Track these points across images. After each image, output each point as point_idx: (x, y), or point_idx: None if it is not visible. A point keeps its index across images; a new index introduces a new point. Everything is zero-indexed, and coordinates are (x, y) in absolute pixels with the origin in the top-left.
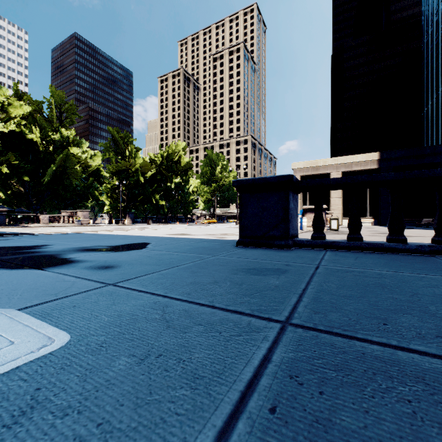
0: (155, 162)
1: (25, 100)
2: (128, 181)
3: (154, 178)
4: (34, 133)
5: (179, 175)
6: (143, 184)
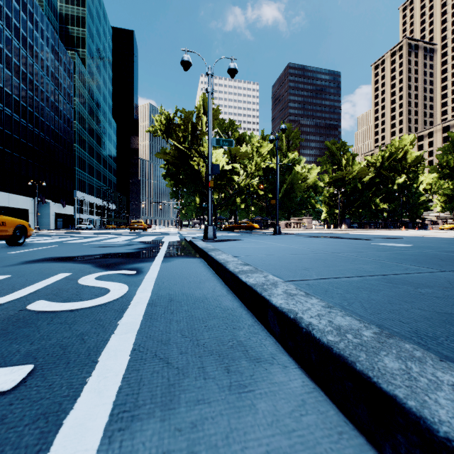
0: (374, 165)
1: (267, 140)
2: (344, 189)
3: (372, 181)
4: (271, 162)
5: (403, 174)
6: (360, 190)
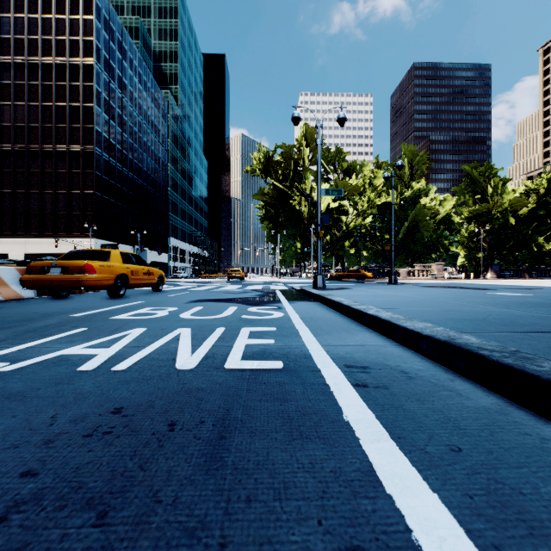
0: (535, 192)
1: (383, 168)
2: (490, 225)
3: (532, 214)
4: (389, 195)
5: None
6: (513, 226)
